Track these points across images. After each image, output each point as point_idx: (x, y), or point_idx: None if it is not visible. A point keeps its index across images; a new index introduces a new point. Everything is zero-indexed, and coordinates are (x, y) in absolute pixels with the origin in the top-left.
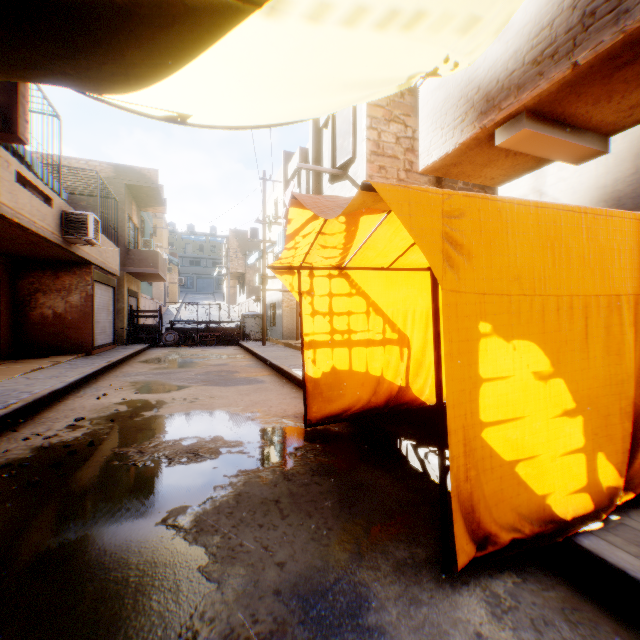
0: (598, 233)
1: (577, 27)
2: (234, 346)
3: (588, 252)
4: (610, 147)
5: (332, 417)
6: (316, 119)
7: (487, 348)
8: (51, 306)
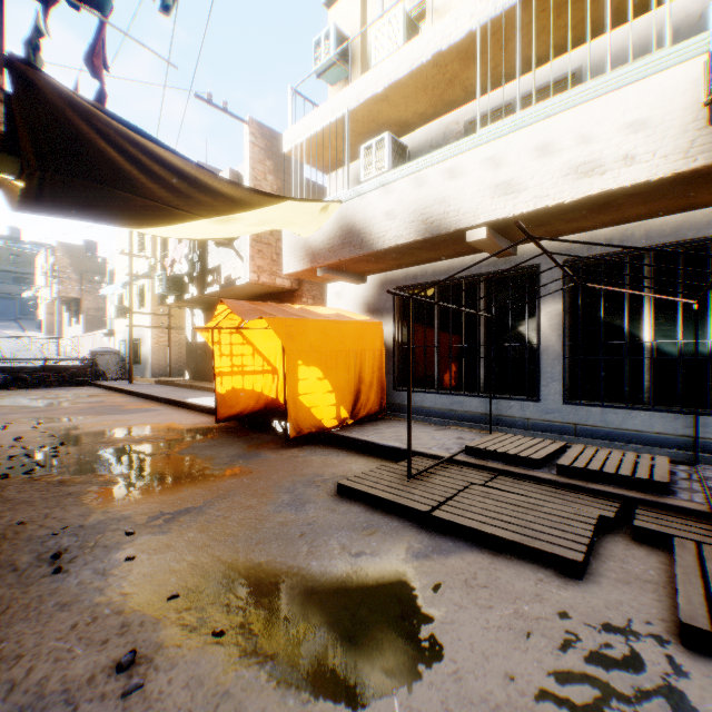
0: (342, 329)
1: (341, 246)
2: (88, 386)
3: (338, 336)
4: (368, 280)
5: (232, 417)
6: None
7: (301, 369)
8: None
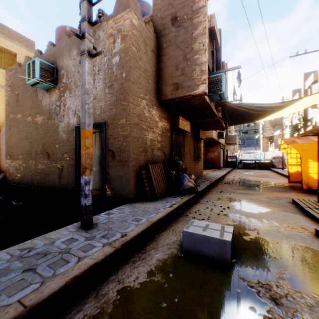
0: None
1: None
2: (267, 170)
3: None
4: None
5: (296, 182)
6: (304, 83)
7: (310, 163)
8: (210, 155)
